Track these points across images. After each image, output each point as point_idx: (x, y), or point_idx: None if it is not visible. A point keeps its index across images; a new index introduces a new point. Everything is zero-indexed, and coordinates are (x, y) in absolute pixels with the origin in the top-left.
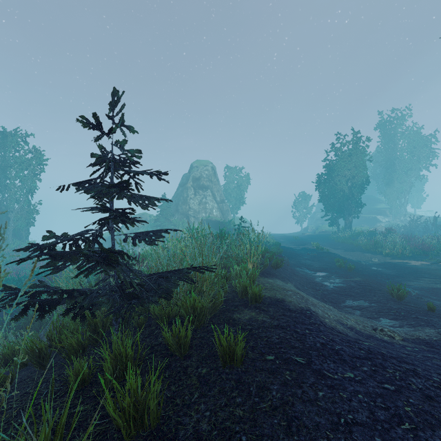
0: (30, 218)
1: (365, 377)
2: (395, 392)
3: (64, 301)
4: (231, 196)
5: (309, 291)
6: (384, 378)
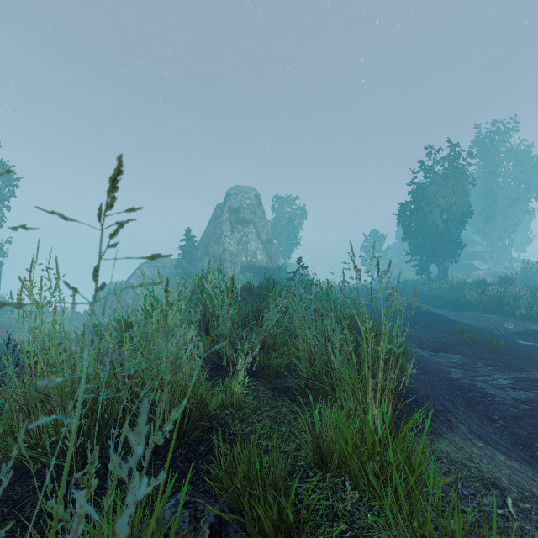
0: None
1: None
2: None
3: None
4: (282, 234)
5: (475, 420)
6: None
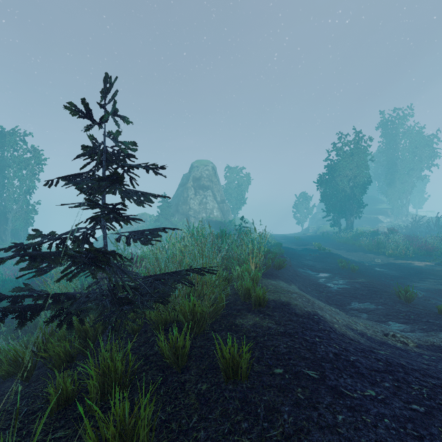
0: (29, 218)
1: (389, 396)
2: (426, 415)
3: (50, 306)
4: (232, 196)
5: (312, 292)
6: (411, 397)
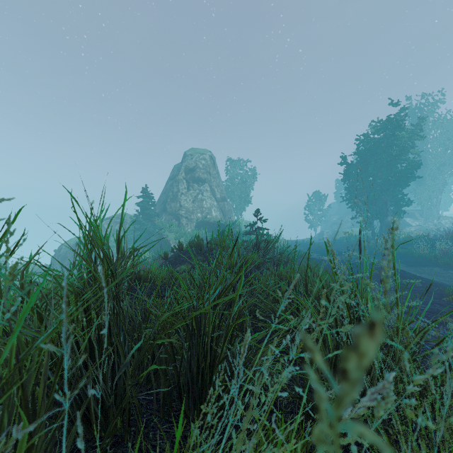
0: None
1: None
2: None
3: None
4: (235, 193)
5: None
6: None
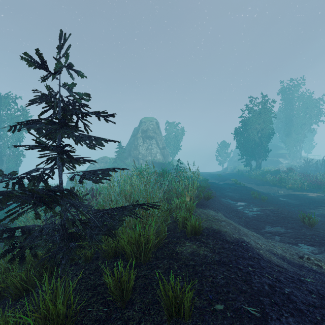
0: (19, 160)
1: None
2: None
3: None
4: (170, 144)
5: (234, 218)
6: None
